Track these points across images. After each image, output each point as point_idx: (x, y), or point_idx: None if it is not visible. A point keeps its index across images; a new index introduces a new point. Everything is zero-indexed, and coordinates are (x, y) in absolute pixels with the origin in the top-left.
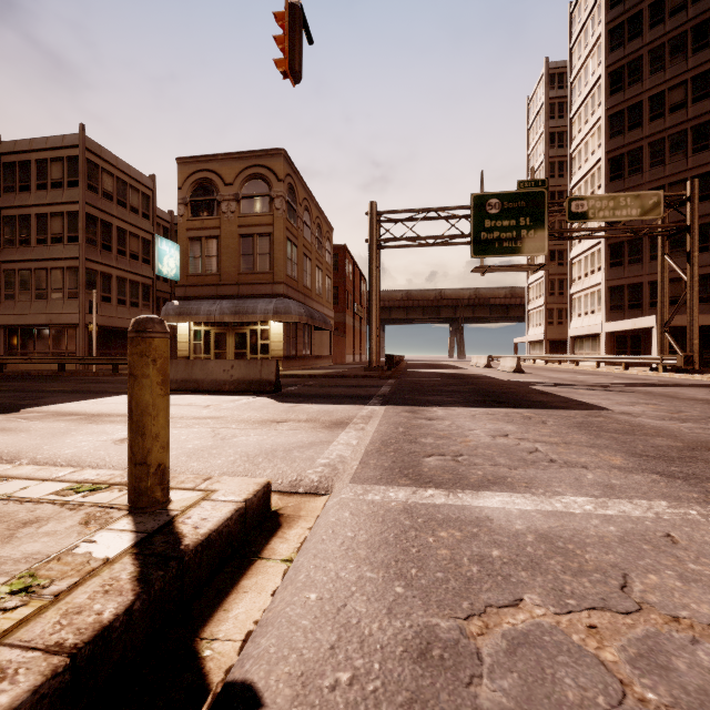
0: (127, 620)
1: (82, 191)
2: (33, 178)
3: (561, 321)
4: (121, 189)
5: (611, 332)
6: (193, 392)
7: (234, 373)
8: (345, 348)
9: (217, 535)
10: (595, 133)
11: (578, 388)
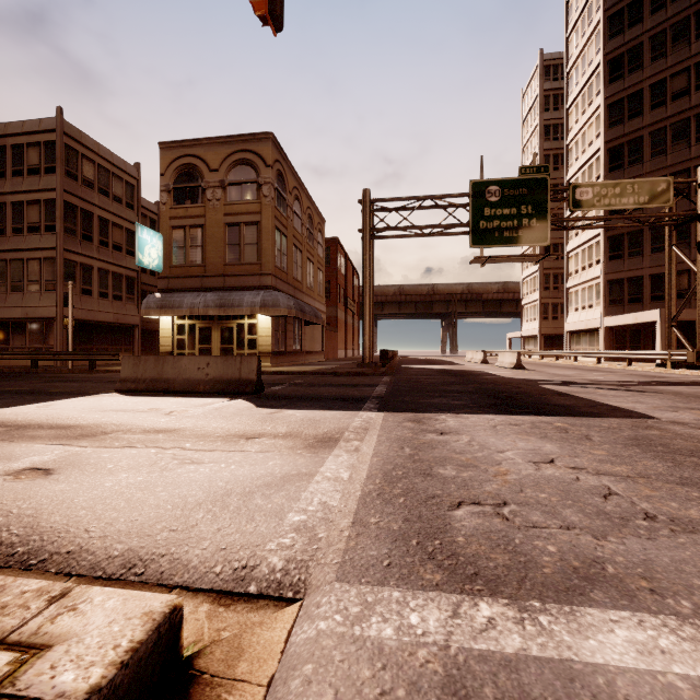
0: None
1: (60, 177)
2: (9, 164)
3: (556, 315)
4: (103, 177)
5: (610, 326)
6: (163, 393)
7: (210, 371)
8: (337, 343)
9: None
10: (593, 123)
11: (595, 388)
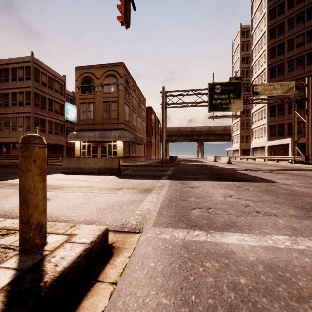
0: None
1: (32, 82)
2: (10, 76)
3: (247, 141)
4: (50, 81)
5: (270, 145)
6: (80, 173)
7: (99, 164)
8: (151, 153)
9: (69, 270)
10: (262, 57)
11: (258, 171)
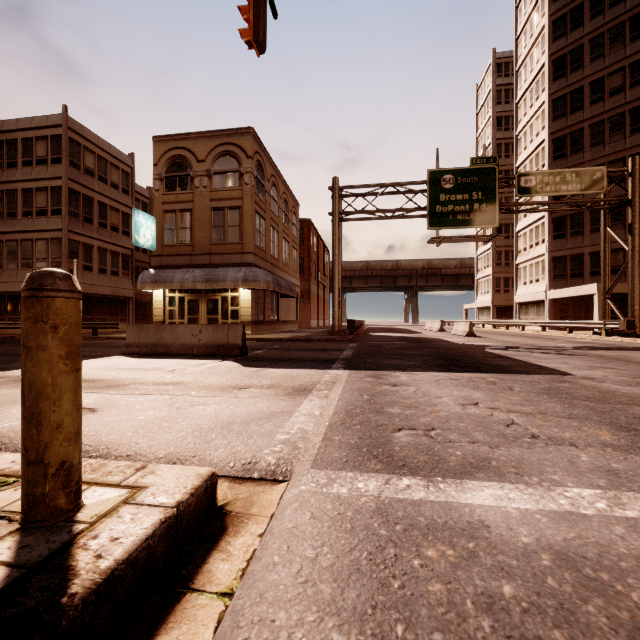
0: None
1: (65, 167)
2: (20, 155)
3: (508, 289)
4: (102, 166)
5: (555, 299)
6: (162, 355)
7: (202, 337)
8: (310, 314)
9: (128, 566)
10: (539, 116)
11: (532, 352)
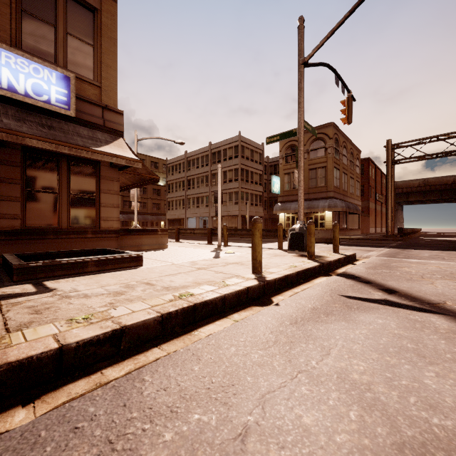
0: (345, 257)
1: (240, 159)
2: (222, 157)
3: None
4: (251, 154)
5: None
6: None
7: (319, 235)
8: (369, 224)
9: (350, 256)
10: None
11: None
